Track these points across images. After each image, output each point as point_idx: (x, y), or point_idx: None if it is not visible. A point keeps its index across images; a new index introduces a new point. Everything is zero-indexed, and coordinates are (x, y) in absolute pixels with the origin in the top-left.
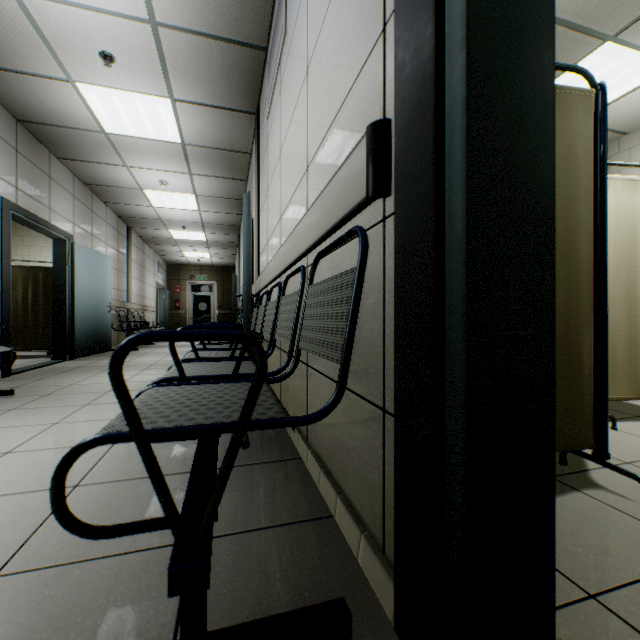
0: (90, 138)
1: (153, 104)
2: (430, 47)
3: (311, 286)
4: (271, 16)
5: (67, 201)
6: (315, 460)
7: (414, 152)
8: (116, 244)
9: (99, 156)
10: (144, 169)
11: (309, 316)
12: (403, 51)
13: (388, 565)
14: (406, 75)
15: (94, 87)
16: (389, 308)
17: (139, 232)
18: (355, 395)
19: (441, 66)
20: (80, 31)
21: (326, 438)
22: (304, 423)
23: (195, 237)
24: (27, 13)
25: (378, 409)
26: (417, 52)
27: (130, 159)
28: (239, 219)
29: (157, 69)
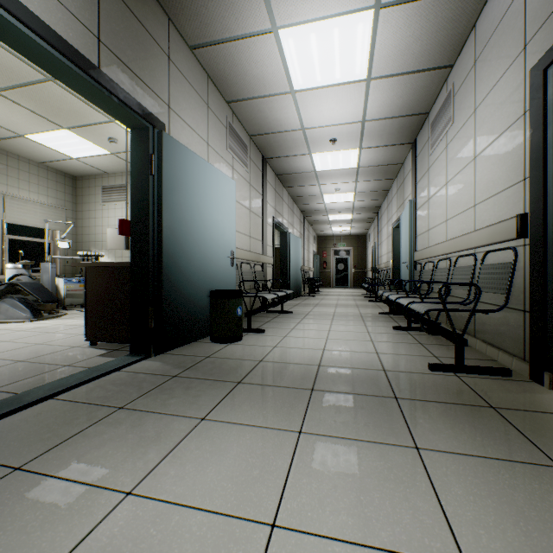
0: (306, 175)
1: (348, 153)
2: (541, 204)
3: (483, 265)
4: (435, 99)
5: (286, 210)
6: (482, 343)
7: (536, 231)
8: (299, 229)
9: (306, 183)
10: (328, 184)
11: (483, 278)
12: (532, 197)
13: (526, 362)
14: (533, 206)
15: (320, 153)
16: (526, 276)
17: (308, 219)
18: (509, 309)
19: (545, 209)
20: (324, 134)
21: (490, 331)
22: (491, 312)
23: (344, 217)
24: (304, 135)
25: (521, 311)
26: (537, 202)
27: (322, 181)
28: (381, 202)
29: (357, 138)
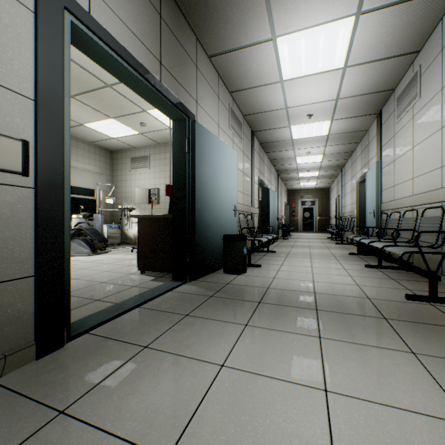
0: (284, 143)
1: (321, 124)
2: None
3: None
4: (401, 78)
5: (266, 170)
6: None
7: None
8: (275, 185)
9: (283, 148)
10: (301, 149)
11: None
12: None
13: None
14: None
15: (297, 126)
16: None
17: (281, 176)
18: None
19: None
20: (303, 111)
21: None
22: None
23: (311, 175)
24: (286, 112)
25: None
26: None
27: (297, 146)
28: (345, 162)
29: (330, 112)
